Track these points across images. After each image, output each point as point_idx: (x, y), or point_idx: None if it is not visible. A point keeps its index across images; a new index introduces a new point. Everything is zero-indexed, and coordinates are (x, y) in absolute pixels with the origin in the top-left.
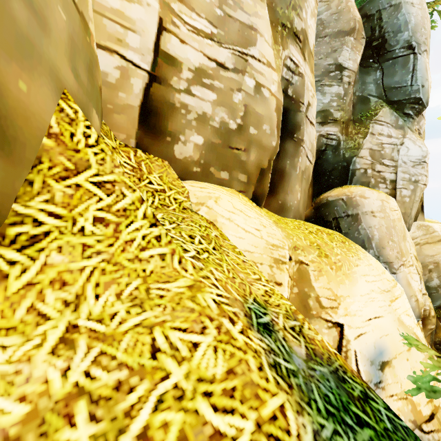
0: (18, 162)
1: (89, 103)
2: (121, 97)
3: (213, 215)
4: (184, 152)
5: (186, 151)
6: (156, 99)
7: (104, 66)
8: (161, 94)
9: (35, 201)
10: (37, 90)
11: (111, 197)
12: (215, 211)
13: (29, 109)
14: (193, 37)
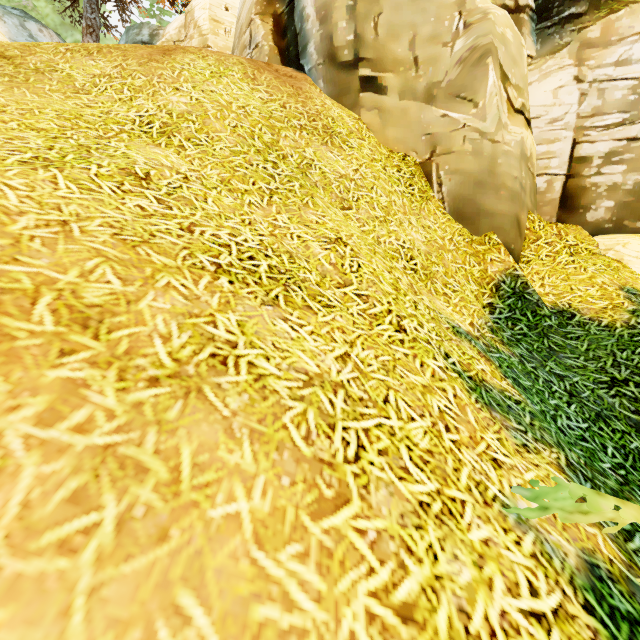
0: (522, 240)
1: (534, 209)
2: (547, 197)
3: (619, 256)
4: (594, 216)
5: (596, 215)
6: (571, 189)
7: (538, 185)
8: (575, 185)
9: (526, 251)
10: (524, 216)
11: (551, 247)
12: (621, 253)
13: (523, 223)
14: (603, 134)
